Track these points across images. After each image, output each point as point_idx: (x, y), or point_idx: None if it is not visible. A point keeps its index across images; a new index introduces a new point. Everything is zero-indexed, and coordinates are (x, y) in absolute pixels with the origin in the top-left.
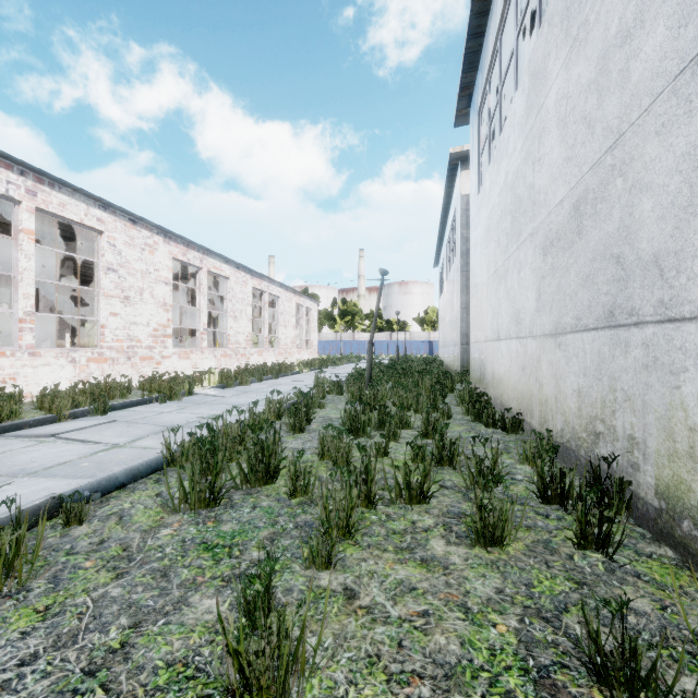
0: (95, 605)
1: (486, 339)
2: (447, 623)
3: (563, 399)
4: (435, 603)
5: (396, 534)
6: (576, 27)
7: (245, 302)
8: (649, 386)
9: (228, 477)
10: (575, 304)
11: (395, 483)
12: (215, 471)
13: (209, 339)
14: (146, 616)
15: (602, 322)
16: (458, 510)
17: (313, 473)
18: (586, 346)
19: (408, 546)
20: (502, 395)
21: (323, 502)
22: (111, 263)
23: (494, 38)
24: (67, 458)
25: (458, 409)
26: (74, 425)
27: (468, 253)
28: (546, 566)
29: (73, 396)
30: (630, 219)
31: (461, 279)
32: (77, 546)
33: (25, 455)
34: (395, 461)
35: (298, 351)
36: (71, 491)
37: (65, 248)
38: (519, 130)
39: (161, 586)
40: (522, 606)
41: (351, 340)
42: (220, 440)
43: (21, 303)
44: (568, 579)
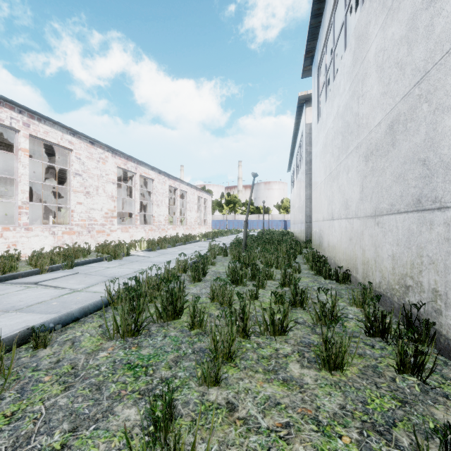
0: (47, 412)
1: (324, 219)
2: (304, 434)
3: (380, 261)
4: (294, 416)
5: (264, 359)
6: (390, 0)
7: (164, 195)
8: (450, 254)
9: (148, 313)
10: (390, 195)
11: (263, 321)
12: (138, 311)
13: (142, 219)
14: (82, 422)
15: (411, 207)
16: (308, 341)
17: (206, 311)
18: (398, 224)
19: (273, 369)
20: (335, 257)
21: (212, 335)
22: (78, 170)
23: (329, 16)
24: (43, 299)
25: (305, 266)
26: (51, 276)
27: (310, 162)
28: (376, 387)
29: (51, 256)
30: (434, 133)
31: (306, 179)
32: (41, 365)
33: (16, 296)
34: (263, 303)
35: (198, 227)
36: (40, 323)
37: (49, 160)
38: (347, 76)
39: (95, 397)
40: (361, 421)
41: (233, 220)
42: (143, 288)
43: (19, 196)
44: (393, 398)
